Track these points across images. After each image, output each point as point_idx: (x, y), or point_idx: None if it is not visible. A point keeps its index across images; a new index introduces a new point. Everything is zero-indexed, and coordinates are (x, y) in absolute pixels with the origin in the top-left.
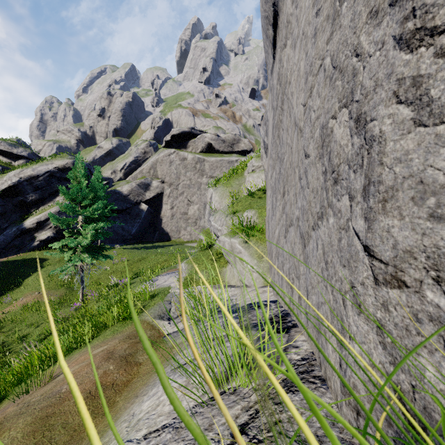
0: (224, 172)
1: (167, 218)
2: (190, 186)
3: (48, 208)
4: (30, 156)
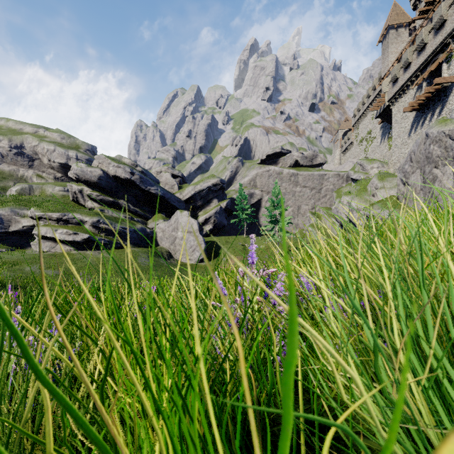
0: (315, 183)
1: (264, 218)
2: (286, 194)
3: (209, 211)
4: (182, 175)
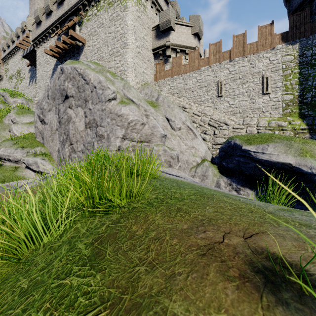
0: None
1: None
2: None
3: None
4: None
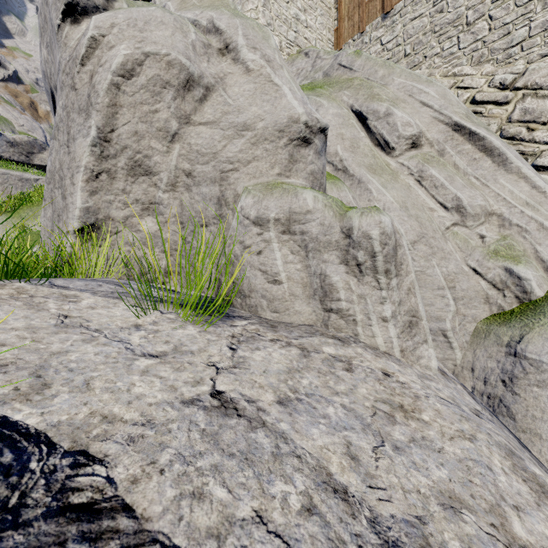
0: (13, 192)
1: None
2: None
3: None
4: None
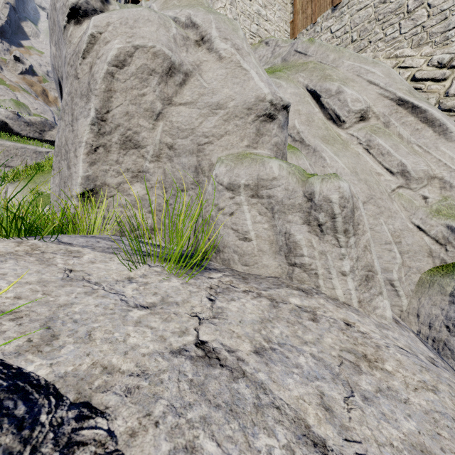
0: (29, 162)
1: None
2: None
3: None
4: None
